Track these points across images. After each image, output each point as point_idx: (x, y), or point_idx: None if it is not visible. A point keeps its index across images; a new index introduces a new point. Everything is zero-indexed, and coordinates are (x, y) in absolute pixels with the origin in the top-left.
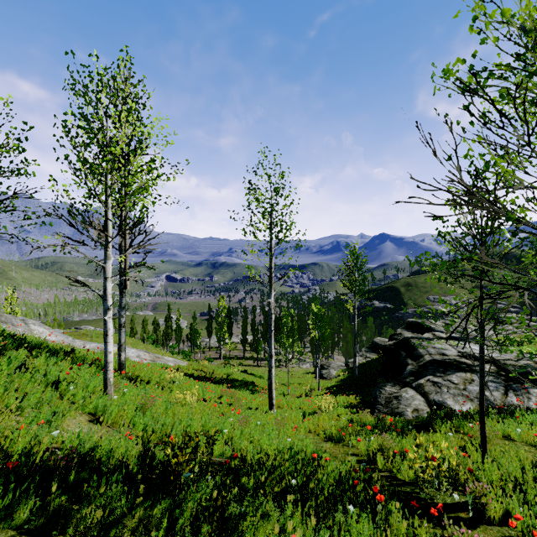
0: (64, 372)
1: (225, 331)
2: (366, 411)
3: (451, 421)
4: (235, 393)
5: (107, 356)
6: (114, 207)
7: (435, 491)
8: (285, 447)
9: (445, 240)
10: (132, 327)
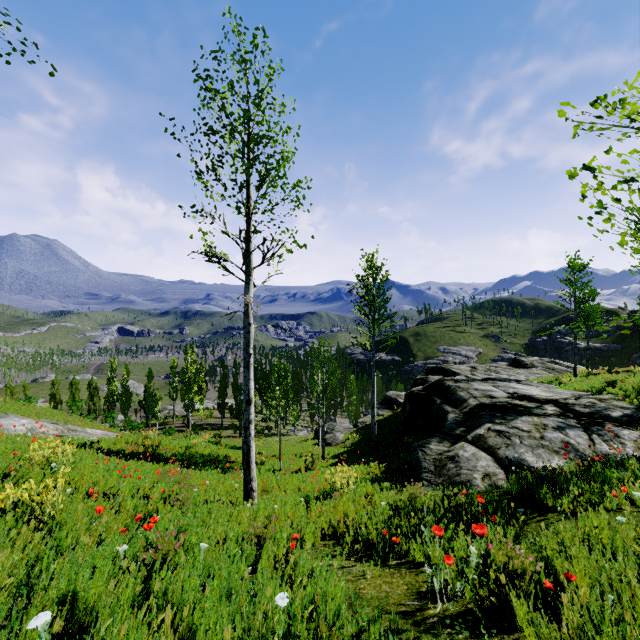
0: None
1: (195, 392)
2: (418, 486)
3: (554, 489)
4: (186, 475)
5: None
6: None
7: None
8: None
9: None
10: (52, 394)
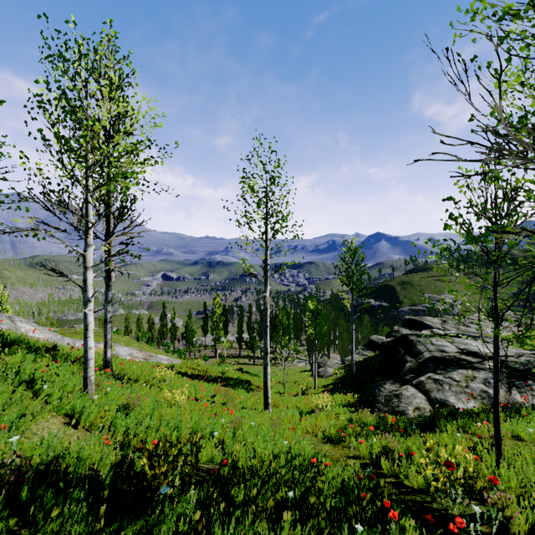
0: (41, 370)
1: (220, 329)
2: (366, 410)
3: (456, 420)
4: (229, 391)
5: (88, 352)
6: (95, 190)
7: (452, 502)
8: (281, 451)
9: (456, 222)
10: (126, 326)
